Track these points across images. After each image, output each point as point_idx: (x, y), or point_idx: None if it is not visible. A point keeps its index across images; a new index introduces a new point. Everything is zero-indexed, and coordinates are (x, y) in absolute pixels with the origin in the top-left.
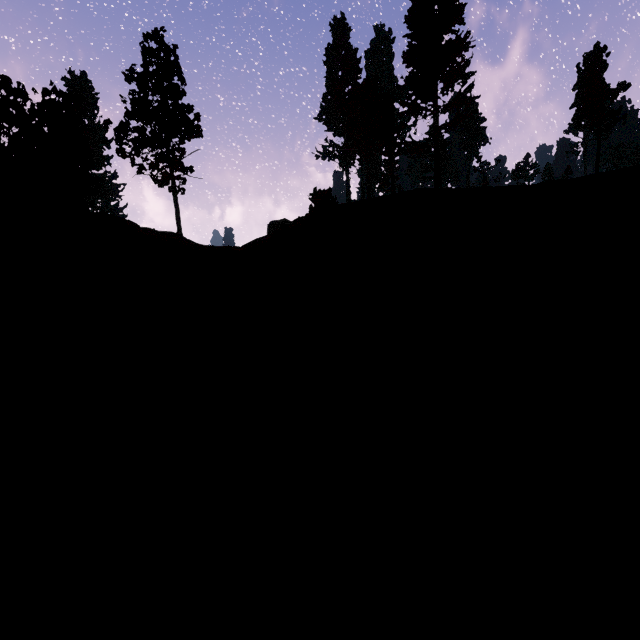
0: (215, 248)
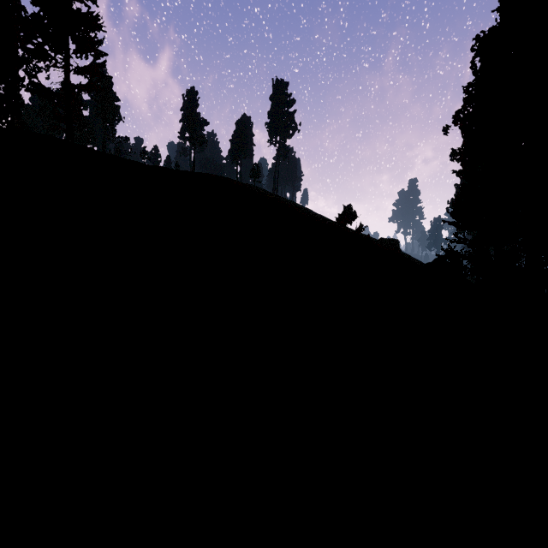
0: None
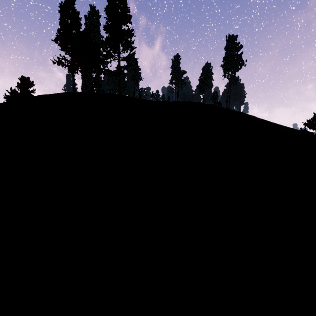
0: None
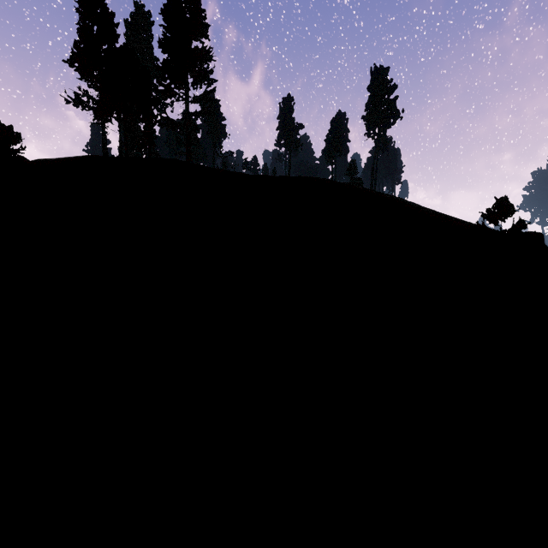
0: None
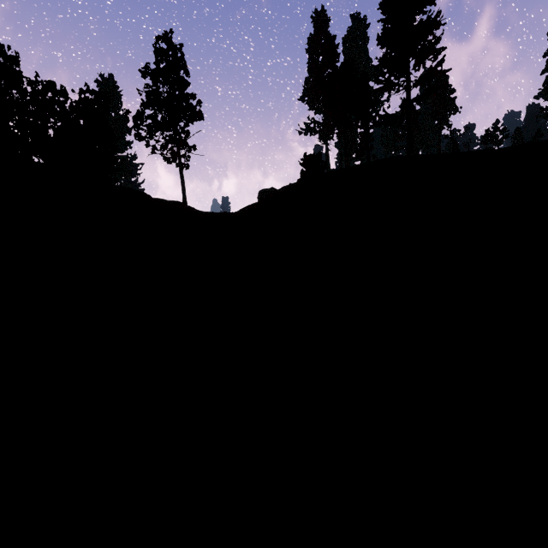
0: (214, 214)
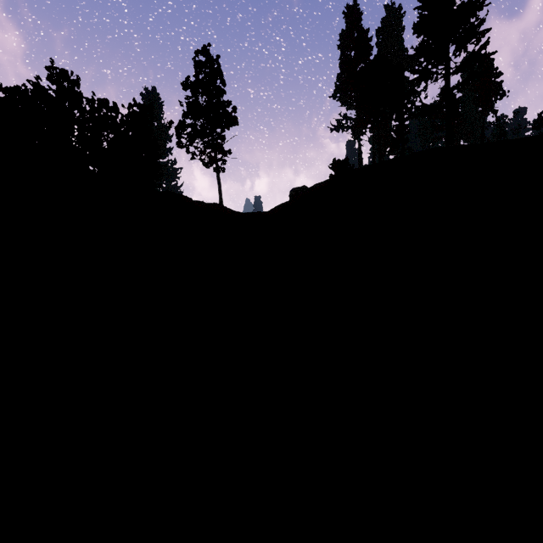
0: (248, 214)
